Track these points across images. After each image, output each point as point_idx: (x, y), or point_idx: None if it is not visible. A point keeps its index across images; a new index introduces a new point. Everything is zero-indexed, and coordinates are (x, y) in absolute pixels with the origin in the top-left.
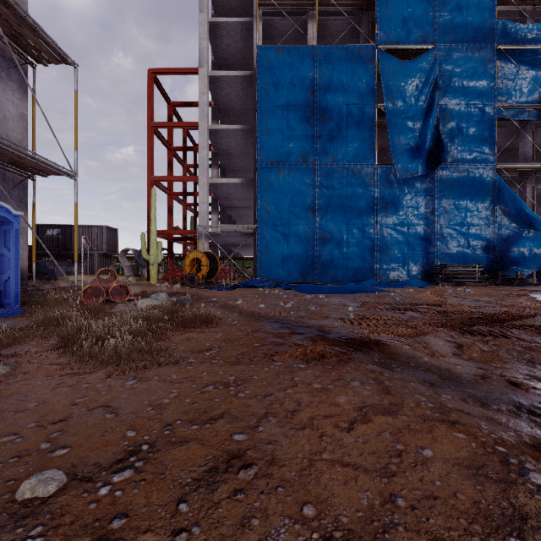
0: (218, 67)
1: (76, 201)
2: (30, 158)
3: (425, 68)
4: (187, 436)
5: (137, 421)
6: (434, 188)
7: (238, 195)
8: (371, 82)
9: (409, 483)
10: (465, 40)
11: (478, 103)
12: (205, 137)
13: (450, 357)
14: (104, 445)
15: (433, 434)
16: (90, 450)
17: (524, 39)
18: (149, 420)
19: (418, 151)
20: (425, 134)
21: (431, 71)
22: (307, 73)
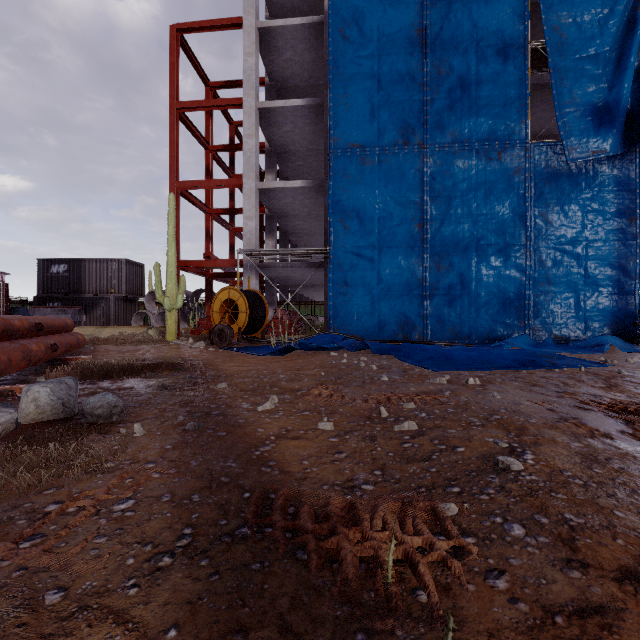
0: None
1: None
2: None
3: None
4: None
5: None
6: (635, 177)
7: (304, 211)
8: (520, 5)
9: None
10: None
11: None
12: (252, 119)
13: None
14: None
15: None
16: None
17: None
18: None
19: (606, 114)
20: (620, 84)
21: None
22: (410, 0)
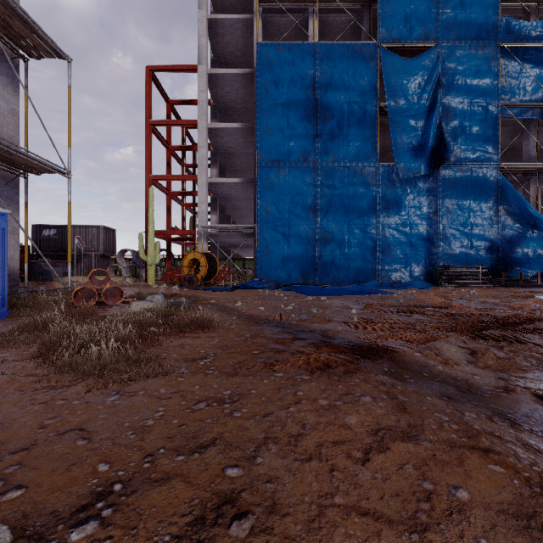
0: (217, 65)
1: (70, 200)
2: (20, 154)
3: (428, 65)
4: (170, 471)
5: (113, 449)
6: (437, 187)
7: (238, 195)
8: (373, 80)
9: (447, 542)
10: (468, 38)
11: (482, 101)
12: (204, 136)
13: (464, 365)
14: (68, 483)
15: (464, 466)
16: (49, 491)
17: (528, 36)
18: (127, 448)
19: (420, 150)
20: (428, 133)
21: (434, 69)
22: (308, 71)
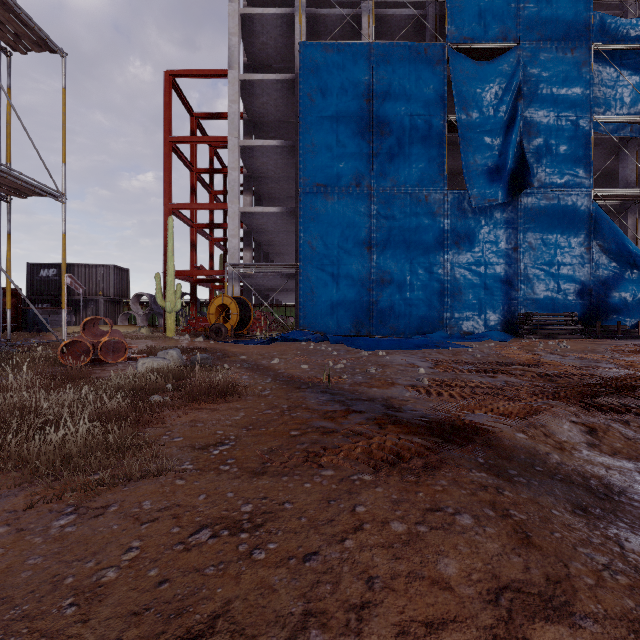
0: (252, 70)
1: (64, 230)
2: None
3: (506, 71)
4: None
5: None
6: (517, 218)
7: (277, 228)
8: (440, 88)
9: None
10: (555, 38)
11: (571, 115)
12: (236, 155)
13: (586, 450)
14: None
15: None
16: None
17: (626, 37)
18: None
19: (497, 173)
20: (506, 153)
21: (513, 75)
22: (361, 77)
